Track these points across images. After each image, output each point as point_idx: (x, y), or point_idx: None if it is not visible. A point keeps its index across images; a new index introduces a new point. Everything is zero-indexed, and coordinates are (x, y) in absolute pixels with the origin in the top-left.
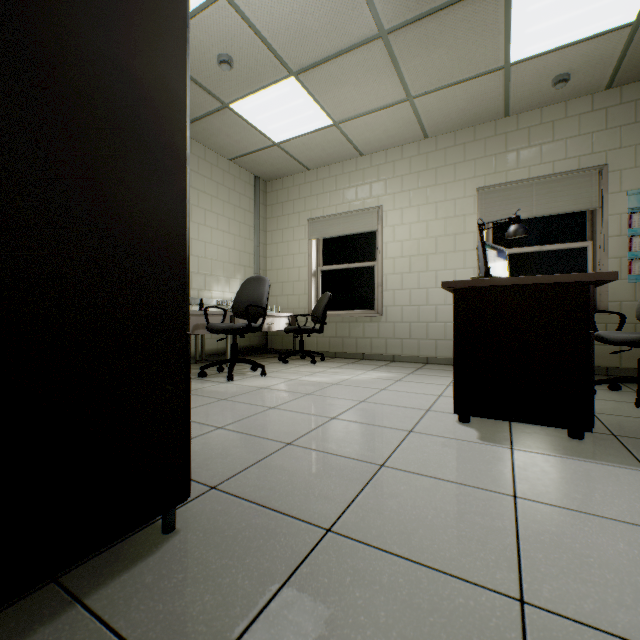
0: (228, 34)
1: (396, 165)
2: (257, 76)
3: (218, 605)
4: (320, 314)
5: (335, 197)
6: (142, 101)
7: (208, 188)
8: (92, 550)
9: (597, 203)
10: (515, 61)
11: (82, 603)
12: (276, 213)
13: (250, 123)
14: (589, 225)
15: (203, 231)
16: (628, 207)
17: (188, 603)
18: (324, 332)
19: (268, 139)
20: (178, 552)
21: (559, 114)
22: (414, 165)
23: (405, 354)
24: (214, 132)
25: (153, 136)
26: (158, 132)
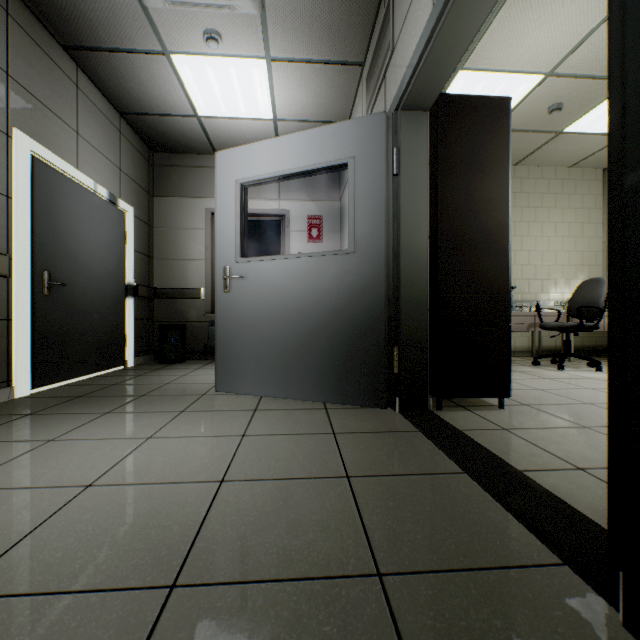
0: (555, 92)
1: None
2: (589, 101)
3: (518, 423)
4: None
5: None
6: (489, 235)
7: (544, 202)
8: (473, 397)
9: None
10: None
11: (470, 411)
12: None
13: (588, 133)
14: None
15: (539, 242)
16: None
17: (506, 420)
18: None
19: None
20: (504, 412)
21: None
22: None
23: None
24: (549, 154)
25: (494, 247)
26: (496, 244)
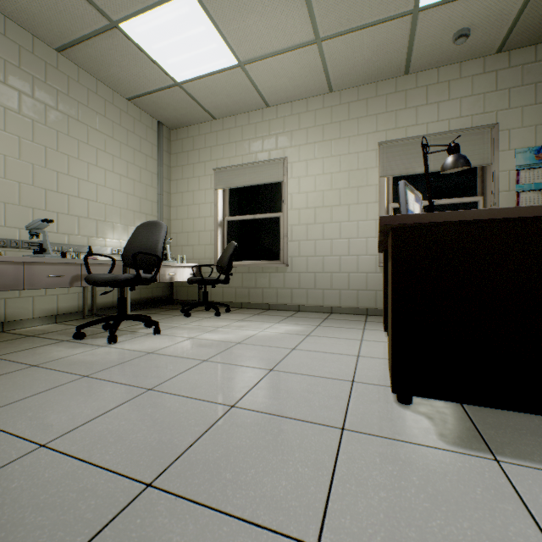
0: None
1: (301, 117)
2: None
3: None
4: (225, 264)
5: (241, 147)
6: None
7: (101, 126)
8: None
9: (489, 160)
10: (424, 6)
11: None
12: (181, 162)
13: (146, 53)
14: (479, 181)
15: (94, 172)
16: (516, 164)
17: None
18: (230, 282)
19: (169, 77)
20: None
21: (454, 74)
22: (319, 118)
23: (310, 304)
24: (105, 60)
25: None
26: None
